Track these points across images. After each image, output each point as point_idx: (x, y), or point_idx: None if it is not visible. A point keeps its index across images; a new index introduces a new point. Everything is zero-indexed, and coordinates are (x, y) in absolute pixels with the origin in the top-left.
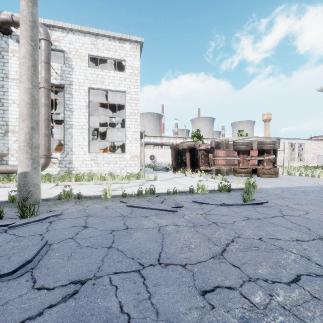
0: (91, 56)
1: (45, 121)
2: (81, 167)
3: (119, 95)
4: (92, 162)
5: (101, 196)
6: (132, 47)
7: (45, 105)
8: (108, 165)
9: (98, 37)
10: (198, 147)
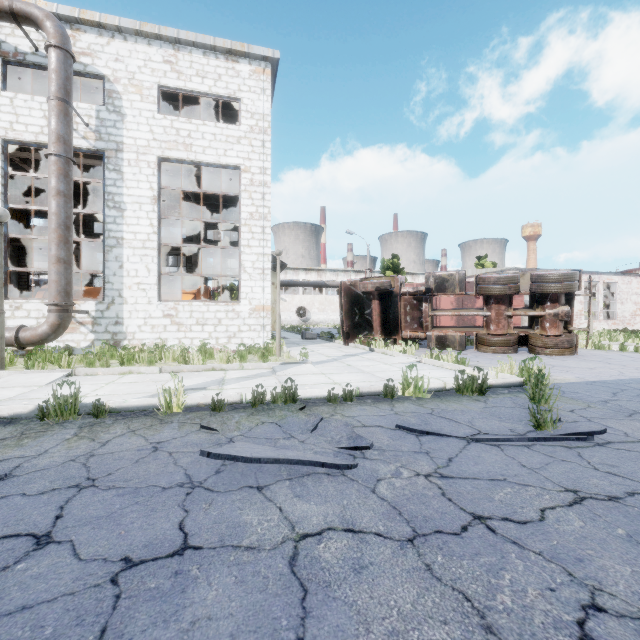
0: (164, 90)
1: (57, 230)
2: (141, 333)
3: (226, 176)
4: (167, 321)
5: (159, 407)
6: (256, 71)
7: (58, 194)
8: (202, 328)
9: (179, 48)
10: (398, 289)
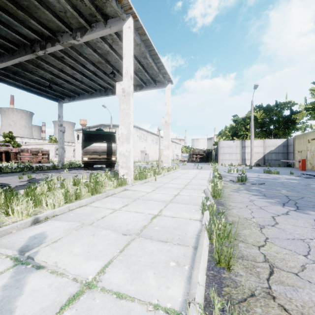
0: None
1: None
2: None
3: None
4: None
5: None
6: None
7: None
8: None
9: None
10: (11, 151)
